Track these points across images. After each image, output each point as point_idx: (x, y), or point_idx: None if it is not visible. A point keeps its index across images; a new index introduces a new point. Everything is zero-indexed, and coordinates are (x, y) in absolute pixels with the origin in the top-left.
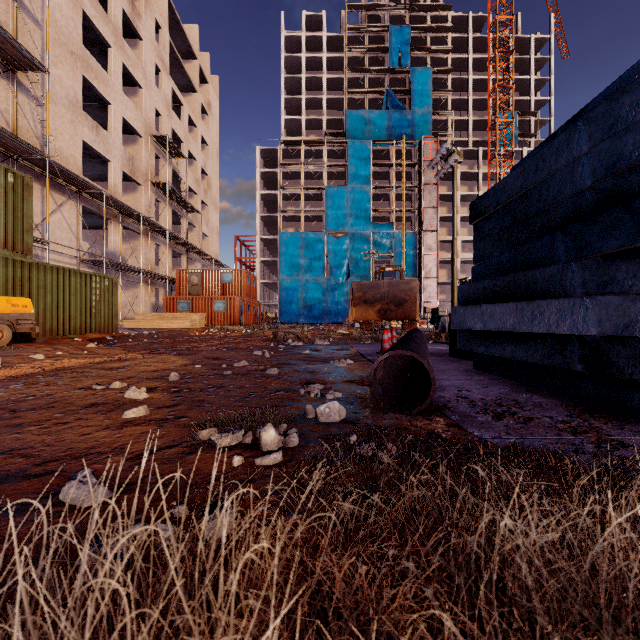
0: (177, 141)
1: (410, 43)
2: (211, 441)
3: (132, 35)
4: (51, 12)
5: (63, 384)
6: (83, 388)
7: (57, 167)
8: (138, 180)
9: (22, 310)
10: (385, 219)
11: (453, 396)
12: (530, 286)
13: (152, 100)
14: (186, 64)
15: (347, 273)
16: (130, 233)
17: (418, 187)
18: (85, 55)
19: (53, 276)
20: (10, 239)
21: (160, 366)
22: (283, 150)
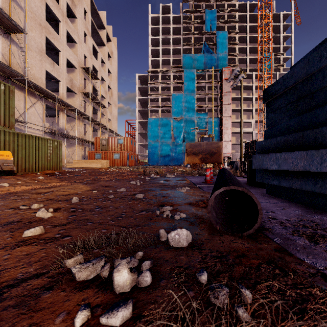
0: (95, 71)
1: (216, 18)
2: (72, 273)
3: (72, 16)
4: (29, 3)
5: (2, 205)
6: (13, 208)
7: (31, 83)
8: (75, 91)
9: (6, 158)
10: (203, 111)
11: (265, 217)
12: (318, 139)
13: (82, 50)
14: (100, 32)
15: (183, 139)
16: (71, 118)
17: (220, 94)
18: (47, 26)
19: (26, 140)
20: (2, 120)
21: (72, 191)
22: (150, 75)
